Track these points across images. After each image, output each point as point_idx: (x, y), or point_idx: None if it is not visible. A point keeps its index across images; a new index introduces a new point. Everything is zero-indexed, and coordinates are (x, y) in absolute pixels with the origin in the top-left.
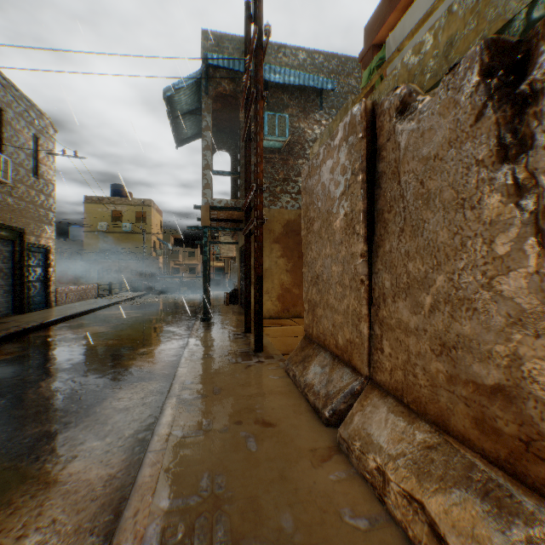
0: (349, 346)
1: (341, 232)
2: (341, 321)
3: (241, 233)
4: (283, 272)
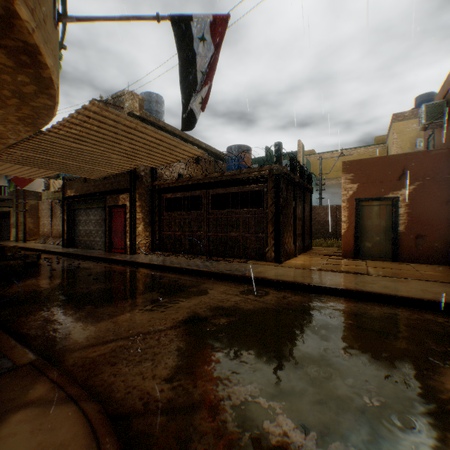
0: (50, 234)
1: (49, 217)
2: (49, 230)
3: (4, 205)
4: (31, 223)
